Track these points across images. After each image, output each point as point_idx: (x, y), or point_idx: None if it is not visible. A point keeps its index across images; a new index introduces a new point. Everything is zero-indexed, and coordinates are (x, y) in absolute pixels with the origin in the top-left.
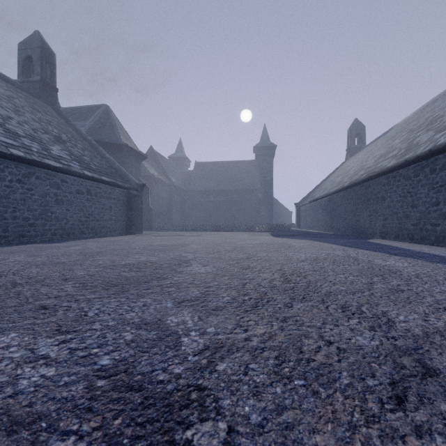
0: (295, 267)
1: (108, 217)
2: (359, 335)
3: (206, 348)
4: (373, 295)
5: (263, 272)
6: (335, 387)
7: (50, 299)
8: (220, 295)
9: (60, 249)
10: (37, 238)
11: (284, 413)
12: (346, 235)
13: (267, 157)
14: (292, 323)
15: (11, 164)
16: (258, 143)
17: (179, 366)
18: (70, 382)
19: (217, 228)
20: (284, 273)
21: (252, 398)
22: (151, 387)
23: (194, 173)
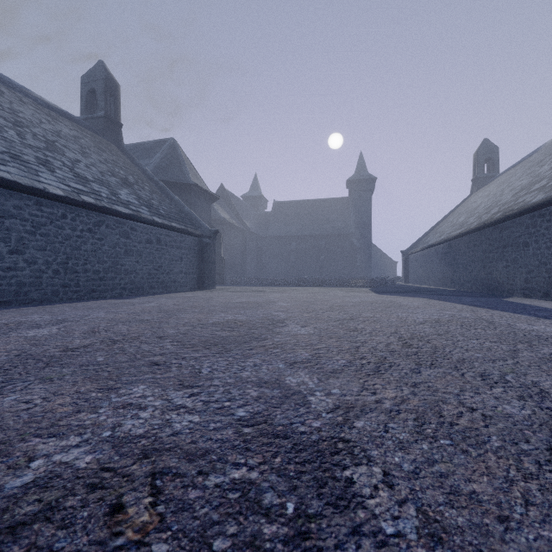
0: (413, 330)
1: (178, 270)
2: (507, 404)
3: (337, 407)
4: (519, 363)
5: (375, 334)
6: (485, 448)
7: (156, 356)
8: (333, 358)
9: (136, 305)
10: (107, 293)
11: (436, 465)
12: (473, 292)
13: (364, 192)
14: (424, 389)
15: (82, 212)
16: (352, 176)
17: (316, 421)
18: (218, 428)
19: (302, 282)
20: (402, 337)
21: (400, 452)
22: (296, 436)
23: (273, 215)
